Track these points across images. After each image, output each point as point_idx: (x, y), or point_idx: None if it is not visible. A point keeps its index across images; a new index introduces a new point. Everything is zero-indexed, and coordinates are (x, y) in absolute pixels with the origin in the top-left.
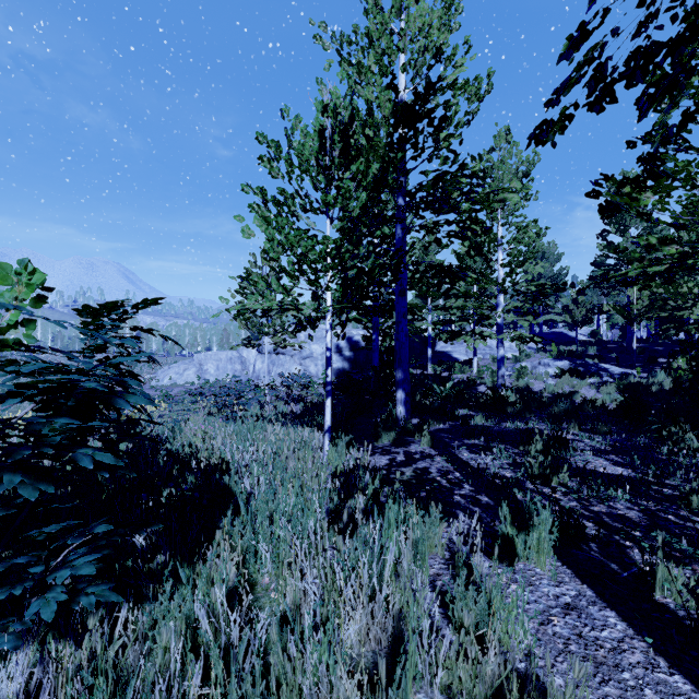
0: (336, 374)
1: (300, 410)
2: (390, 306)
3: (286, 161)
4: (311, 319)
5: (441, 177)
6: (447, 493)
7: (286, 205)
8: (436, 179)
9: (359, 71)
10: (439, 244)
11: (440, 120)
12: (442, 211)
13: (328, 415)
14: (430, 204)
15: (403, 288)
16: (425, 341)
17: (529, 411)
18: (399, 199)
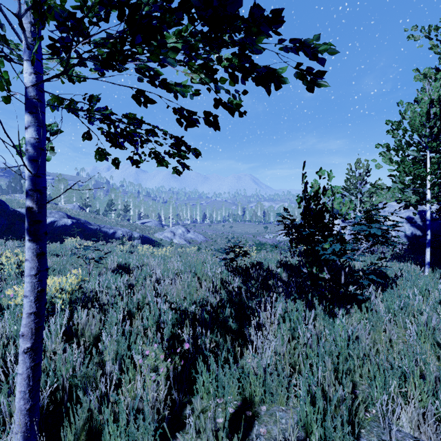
0: (408, 238)
1: (396, 255)
2: None
3: (403, 129)
4: (415, 204)
5: None
6: None
7: (402, 150)
8: None
9: None
10: None
11: None
12: None
13: (427, 256)
14: None
15: None
16: None
17: None
18: None
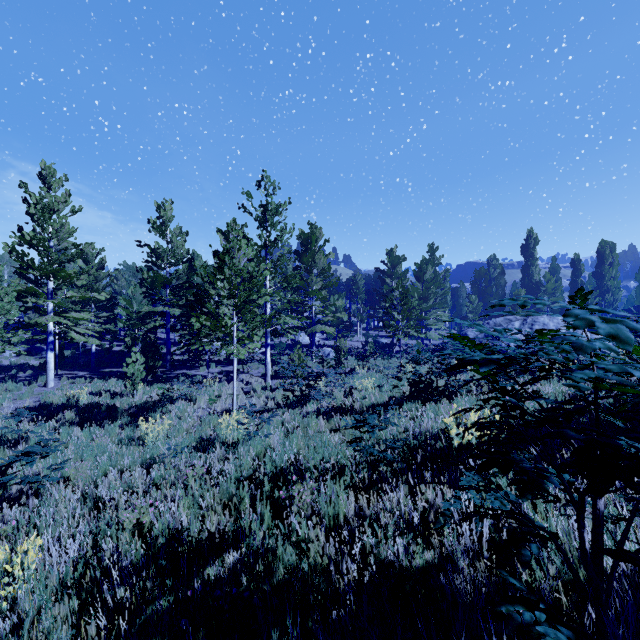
0: None
1: None
2: None
3: None
4: None
5: None
6: None
7: None
8: None
9: None
10: None
11: None
12: None
13: None
14: None
15: None
16: None
17: (3, 372)
18: None
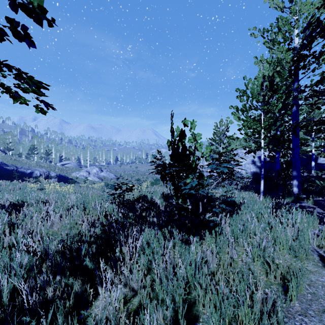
0: (252, 174)
1: (244, 186)
2: (288, 141)
3: (246, 96)
4: (254, 150)
5: (320, 81)
6: (321, 218)
7: (246, 111)
8: (316, 83)
9: (273, 44)
10: (319, 109)
11: (319, 54)
12: (321, 95)
13: (262, 186)
14: (313, 96)
15: (296, 134)
16: (309, 157)
17: None
18: (294, 93)
